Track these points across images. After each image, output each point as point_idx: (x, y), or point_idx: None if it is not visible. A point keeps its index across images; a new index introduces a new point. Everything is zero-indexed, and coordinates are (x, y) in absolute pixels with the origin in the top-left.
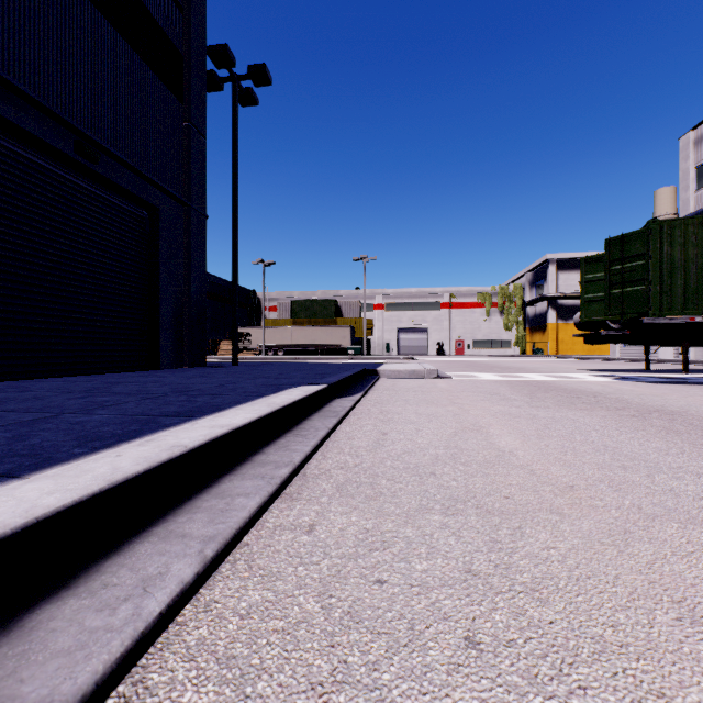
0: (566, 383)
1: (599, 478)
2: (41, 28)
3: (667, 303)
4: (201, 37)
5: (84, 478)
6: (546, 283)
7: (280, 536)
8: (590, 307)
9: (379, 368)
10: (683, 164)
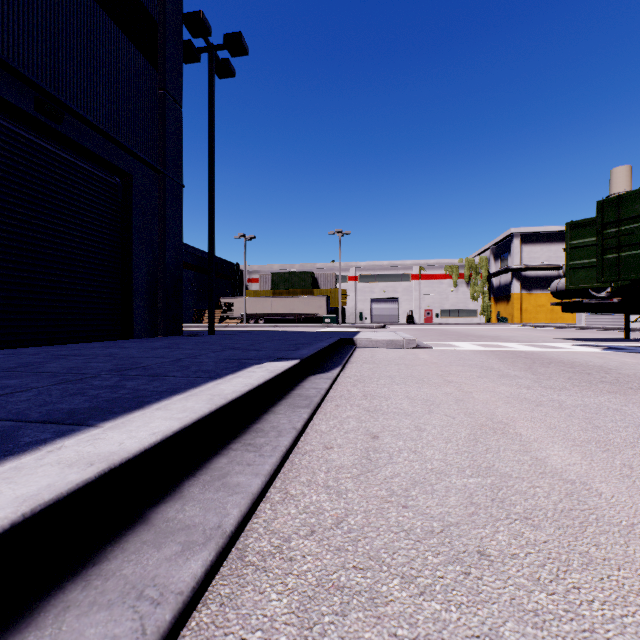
0: (557, 355)
1: None
2: None
3: None
4: (177, 6)
5: None
6: (510, 256)
7: None
8: (576, 274)
9: (356, 337)
10: None
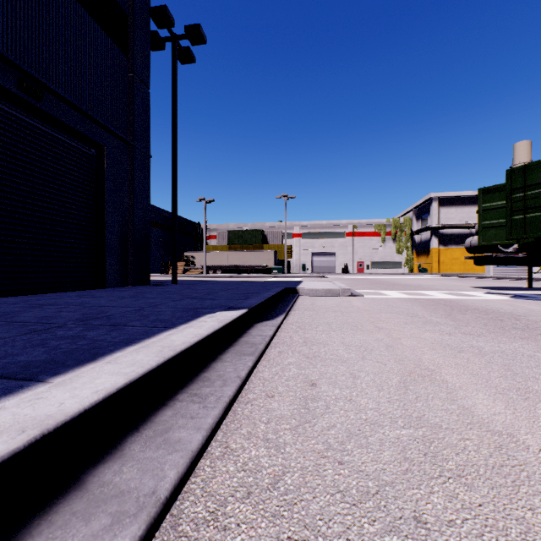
0: (472, 302)
1: None
2: None
3: None
4: (144, 1)
5: None
6: (430, 217)
7: None
8: (487, 232)
9: (298, 287)
10: None
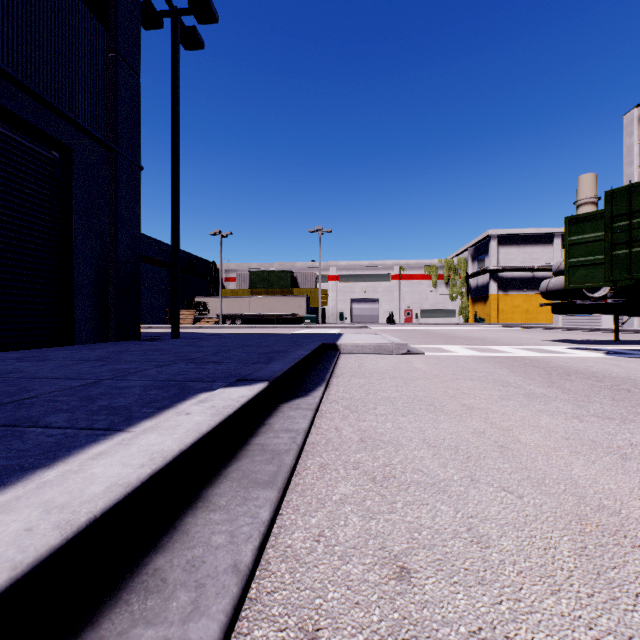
0: (566, 362)
1: None
2: None
3: None
4: None
5: None
6: (487, 257)
7: None
8: (575, 272)
9: (339, 342)
10: (628, 140)
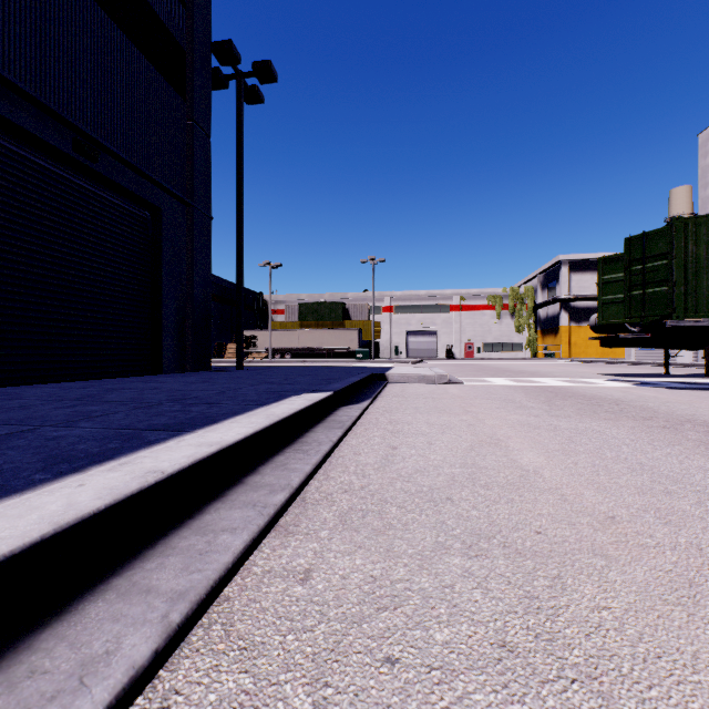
0: (584, 389)
1: (642, 506)
2: (37, 21)
3: (692, 305)
4: (205, 34)
5: (26, 519)
6: (558, 285)
7: (269, 587)
8: (608, 309)
9: (388, 373)
10: (702, 161)
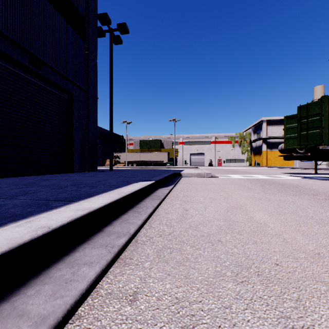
0: (278, 180)
1: None
2: (11, 0)
3: None
4: (94, 10)
5: None
6: (261, 132)
7: (108, 306)
8: (288, 141)
9: (182, 172)
10: None
